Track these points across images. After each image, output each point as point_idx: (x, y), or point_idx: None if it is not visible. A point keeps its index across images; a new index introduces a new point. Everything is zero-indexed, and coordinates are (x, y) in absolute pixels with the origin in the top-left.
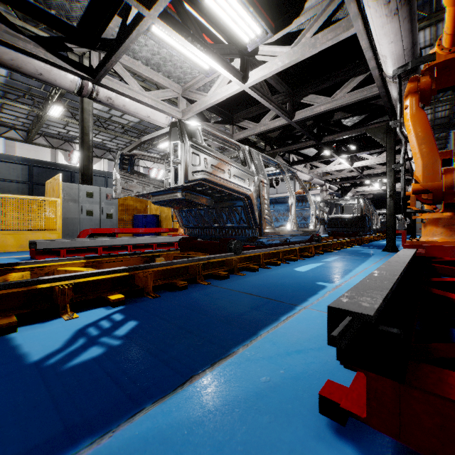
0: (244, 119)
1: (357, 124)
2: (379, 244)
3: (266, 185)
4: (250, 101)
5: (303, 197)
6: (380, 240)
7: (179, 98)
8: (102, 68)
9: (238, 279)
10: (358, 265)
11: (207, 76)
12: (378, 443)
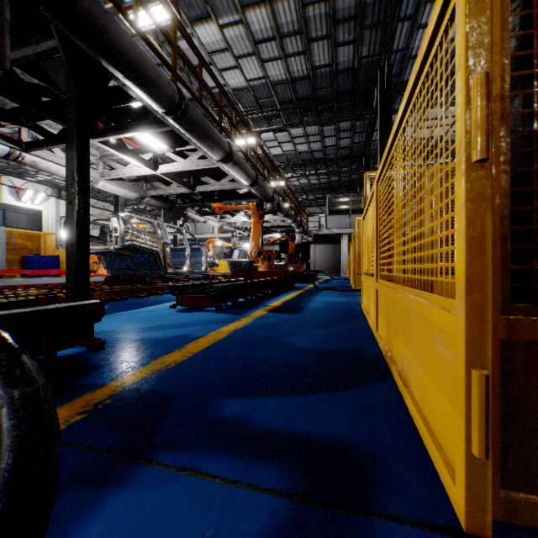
0: (156, 180)
1: (243, 196)
2: None
3: (169, 244)
4: None
5: (199, 249)
6: None
7: (98, 162)
8: (38, 147)
9: (151, 297)
10: None
11: None
12: (179, 309)
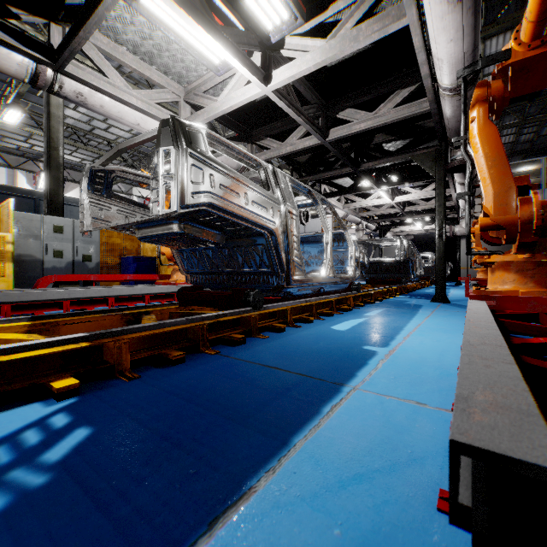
0: (265, 137)
1: (402, 149)
2: (424, 293)
3: (296, 217)
4: (274, 113)
5: (339, 236)
6: (424, 288)
7: (180, 103)
8: (66, 48)
9: (258, 343)
10: (409, 320)
11: (217, 74)
12: None
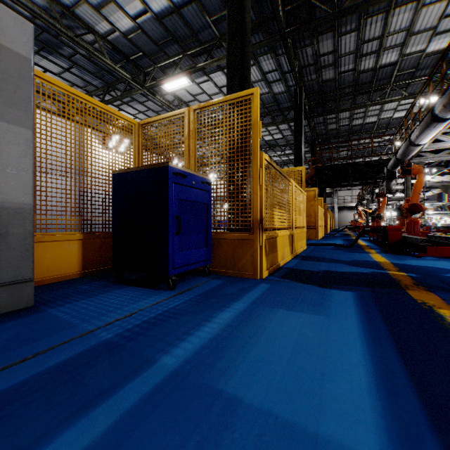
0: None
1: None
2: None
3: None
4: None
5: None
6: None
7: None
8: None
9: None
10: None
11: None
12: None
